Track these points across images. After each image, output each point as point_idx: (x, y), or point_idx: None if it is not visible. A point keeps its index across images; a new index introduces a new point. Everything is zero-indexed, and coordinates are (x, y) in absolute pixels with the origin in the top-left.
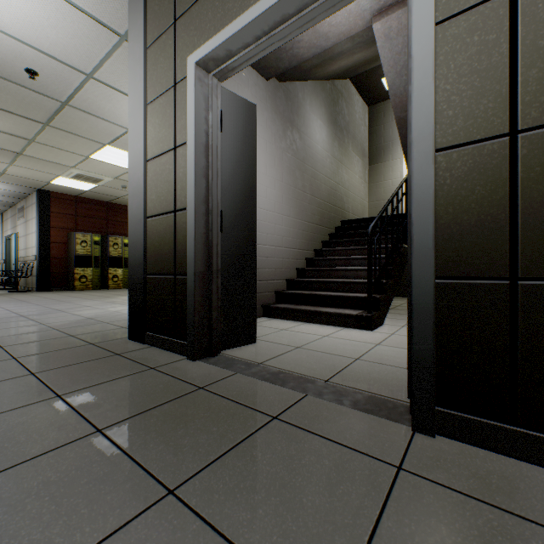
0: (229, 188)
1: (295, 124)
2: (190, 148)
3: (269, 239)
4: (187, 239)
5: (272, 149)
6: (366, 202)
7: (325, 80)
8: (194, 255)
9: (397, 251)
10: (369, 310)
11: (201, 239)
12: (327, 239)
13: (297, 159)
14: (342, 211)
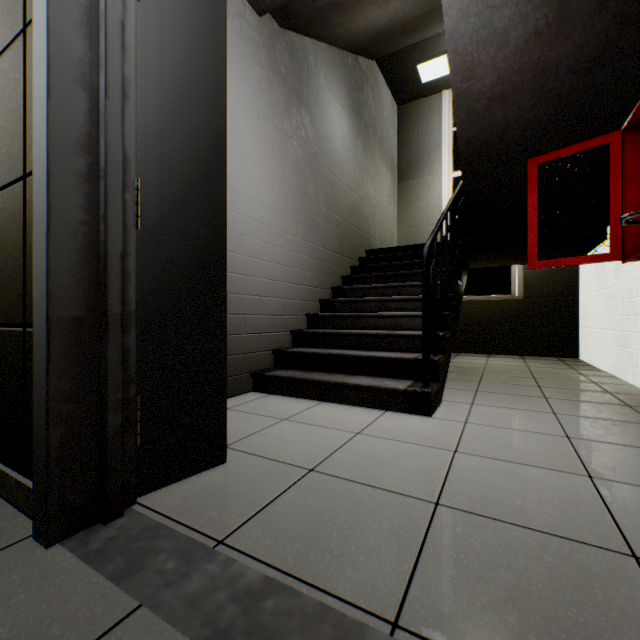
0: (162, 134)
1: (304, 100)
2: (39, 2)
3: (263, 267)
4: (33, 235)
5: (268, 127)
6: (396, 230)
7: (345, 50)
8: (46, 275)
9: (451, 289)
10: (425, 382)
11: (71, 236)
12: (349, 274)
13: (306, 152)
14: (368, 237)
